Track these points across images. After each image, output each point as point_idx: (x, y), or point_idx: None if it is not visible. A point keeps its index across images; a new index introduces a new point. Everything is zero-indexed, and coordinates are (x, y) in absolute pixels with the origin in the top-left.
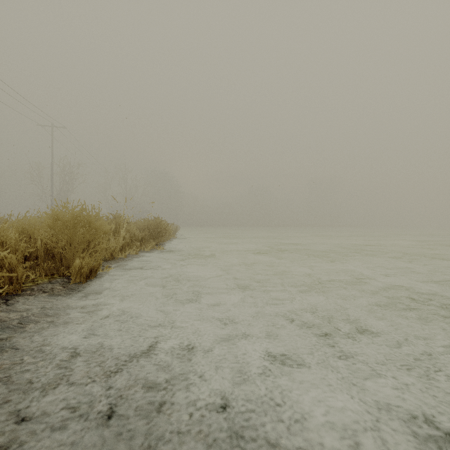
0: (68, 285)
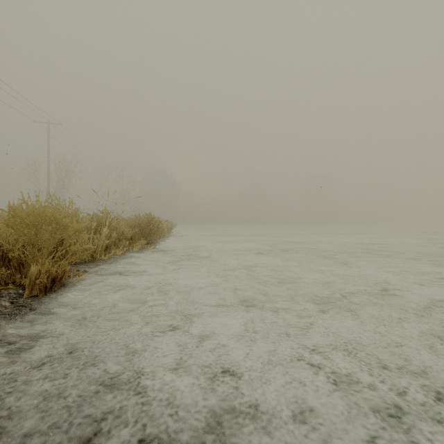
0: (20, 299)
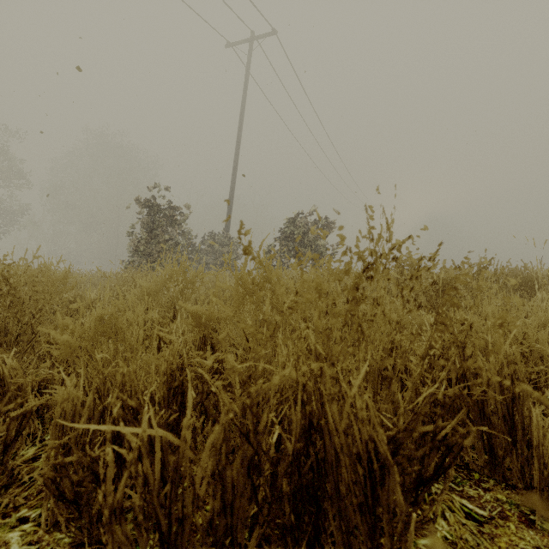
0: None
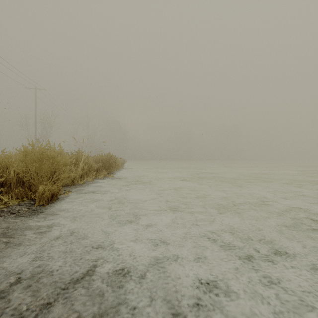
0: (33, 207)
